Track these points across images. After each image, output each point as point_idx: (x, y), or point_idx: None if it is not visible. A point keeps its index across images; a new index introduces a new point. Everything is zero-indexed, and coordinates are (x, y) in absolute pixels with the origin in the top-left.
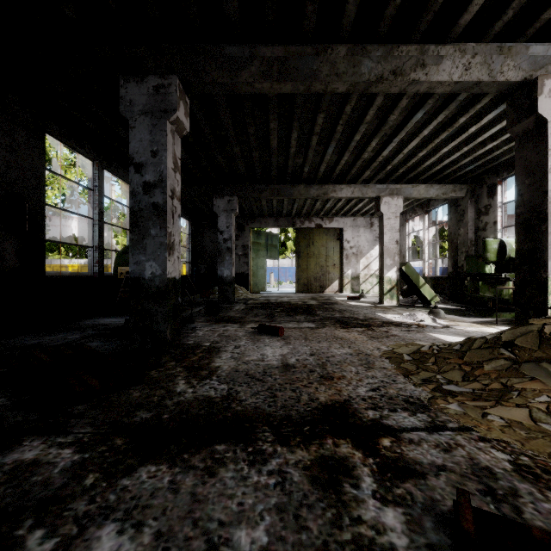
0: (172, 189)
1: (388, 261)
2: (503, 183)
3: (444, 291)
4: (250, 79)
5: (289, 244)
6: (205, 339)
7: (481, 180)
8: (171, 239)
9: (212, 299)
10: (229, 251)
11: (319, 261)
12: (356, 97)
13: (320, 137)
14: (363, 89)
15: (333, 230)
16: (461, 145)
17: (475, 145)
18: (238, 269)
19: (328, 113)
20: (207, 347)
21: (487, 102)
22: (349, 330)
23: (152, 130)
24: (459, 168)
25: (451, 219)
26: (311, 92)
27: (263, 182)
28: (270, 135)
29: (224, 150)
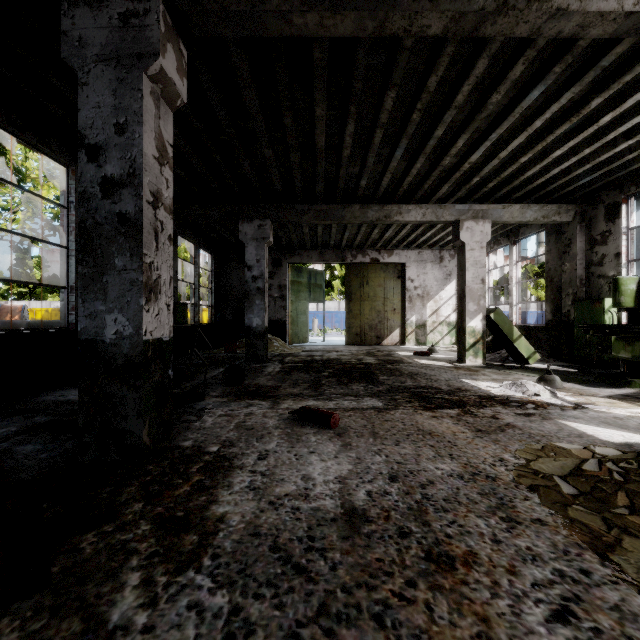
0: (155, 192)
1: (471, 306)
2: (628, 202)
3: (540, 344)
4: (285, 6)
5: (336, 283)
6: (213, 436)
7: (596, 198)
8: (153, 275)
9: (238, 354)
10: (260, 293)
11: (376, 305)
12: (447, 61)
13: (386, 133)
14: (471, 27)
15: (393, 266)
16: (581, 145)
17: (599, 147)
18: (274, 315)
19: (400, 92)
20: (211, 456)
21: (638, 74)
22: (437, 413)
23: (117, 88)
24: (568, 181)
25: (550, 252)
26: (384, 35)
27: (305, 202)
28: (316, 128)
29: (251, 153)
